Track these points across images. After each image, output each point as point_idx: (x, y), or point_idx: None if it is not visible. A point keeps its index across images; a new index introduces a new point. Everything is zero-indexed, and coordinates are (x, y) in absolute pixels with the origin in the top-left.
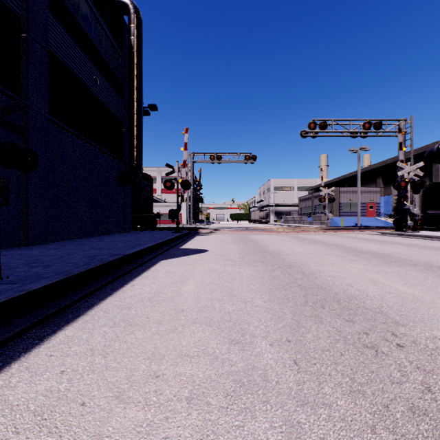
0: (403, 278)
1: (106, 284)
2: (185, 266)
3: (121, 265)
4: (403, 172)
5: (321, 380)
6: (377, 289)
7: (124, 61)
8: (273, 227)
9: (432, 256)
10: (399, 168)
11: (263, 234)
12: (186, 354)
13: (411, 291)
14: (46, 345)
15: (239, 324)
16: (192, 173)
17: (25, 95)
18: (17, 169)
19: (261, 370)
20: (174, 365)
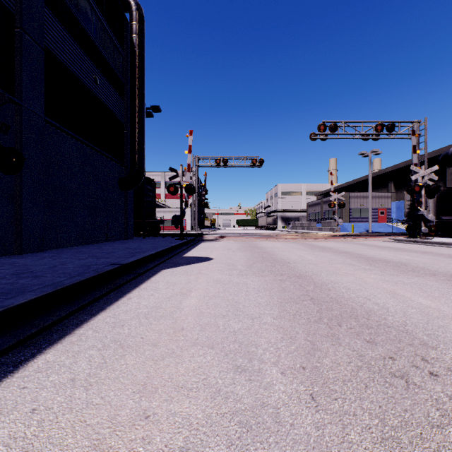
0: (424, 289)
1: (99, 297)
2: (188, 276)
3: (118, 275)
4: (417, 177)
5: (345, 422)
6: (397, 303)
7: (125, 60)
8: (281, 234)
9: (451, 264)
10: (413, 172)
11: (271, 241)
12: (183, 385)
13: (435, 305)
14: (20, 373)
15: (246, 346)
16: (197, 177)
17: (19, 93)
18: (0, 171)
19: (272, 407)
20: (169, 401)
